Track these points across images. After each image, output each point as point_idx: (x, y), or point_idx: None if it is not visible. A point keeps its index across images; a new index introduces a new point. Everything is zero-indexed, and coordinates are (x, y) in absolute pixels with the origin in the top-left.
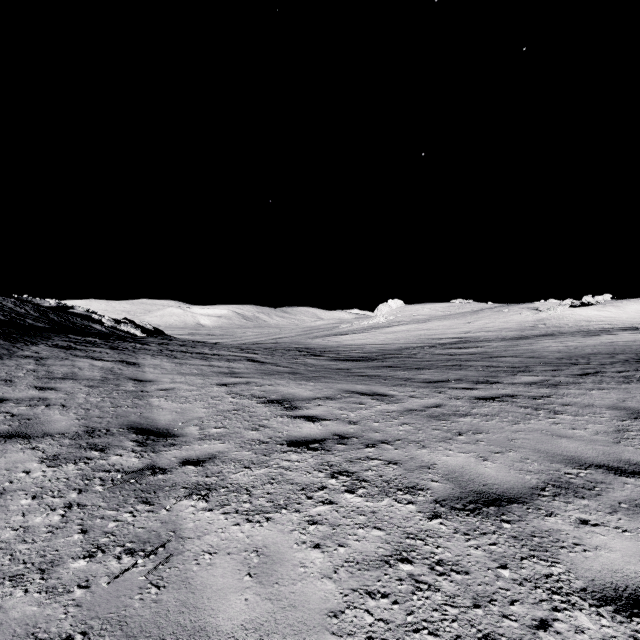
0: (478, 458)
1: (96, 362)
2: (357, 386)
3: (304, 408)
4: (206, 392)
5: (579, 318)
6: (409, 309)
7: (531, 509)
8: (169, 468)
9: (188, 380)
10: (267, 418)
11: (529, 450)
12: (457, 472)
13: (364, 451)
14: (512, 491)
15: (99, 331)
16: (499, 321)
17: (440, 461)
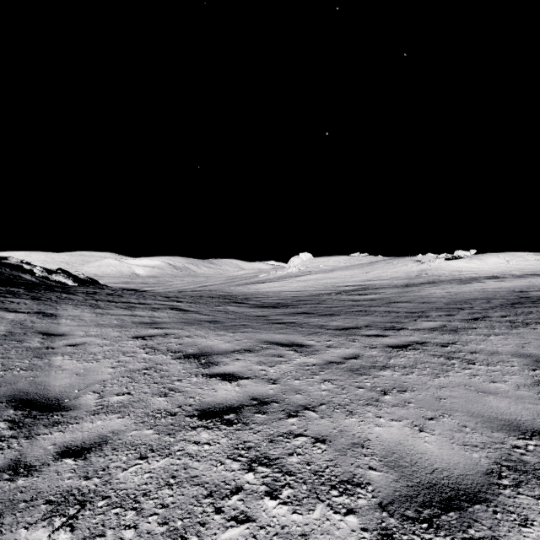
0: (413, 428)
1: (8, 314)
2: (275, 336)
3: (221, 364)
4: (119, 347)
5: (452, 269)
6: (317, 261)
7: (499, 513)
8: (39, 465)
9: (103, 333)
10: (180, 378)
11: (463, 413)
12: (396, 451)
13: (286, 423)
14: (466, 481)
15: (27, 281)
16: (390, 271)
17: (373, 435)
